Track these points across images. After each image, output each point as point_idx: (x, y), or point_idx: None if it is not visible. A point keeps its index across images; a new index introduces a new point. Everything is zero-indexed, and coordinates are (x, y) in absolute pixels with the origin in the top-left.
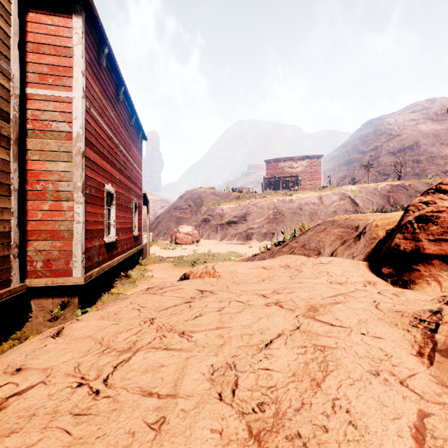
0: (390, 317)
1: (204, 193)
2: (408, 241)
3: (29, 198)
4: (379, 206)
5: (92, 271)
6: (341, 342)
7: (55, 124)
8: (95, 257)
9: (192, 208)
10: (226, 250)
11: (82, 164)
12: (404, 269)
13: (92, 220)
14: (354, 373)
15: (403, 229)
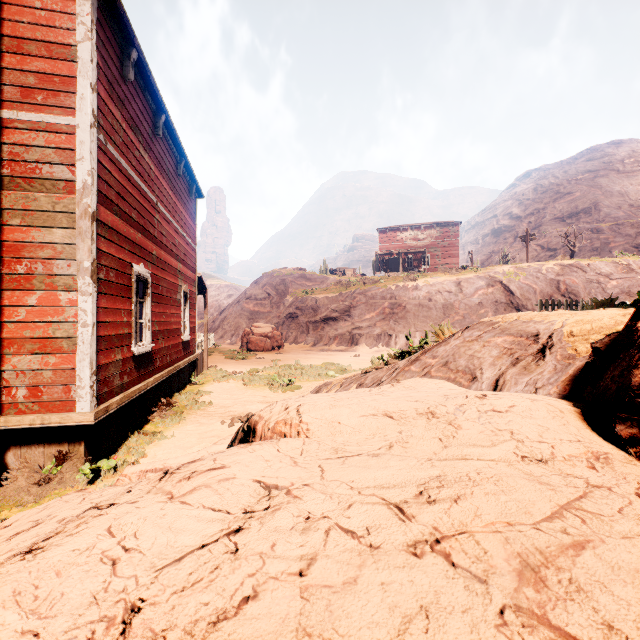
0: None
1: (290, 276)
2: None
3: (5, 286)
4: (544, 295)
5: (110, 401)
6: None
7: (48, 169)
8: (116, 378)
9: (272, 299)
10: (321, 360)
11: (92, 231)
12: None
13: (109, 320)
14: None
15: None
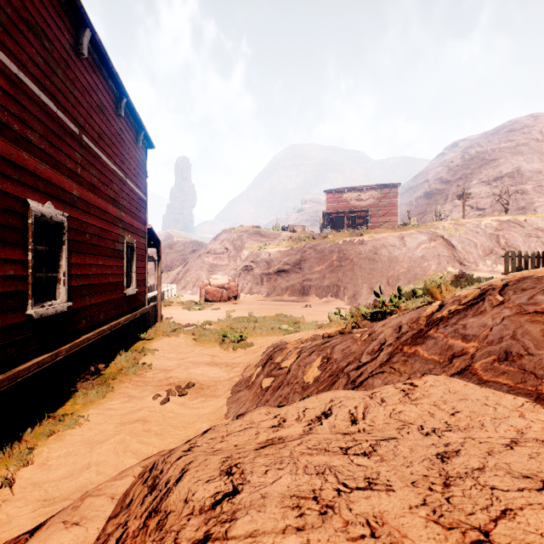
0: None
1: (246, 233)
2: None
3: None
4: (485, 249)
5: None
6: None
7: None
8: None
9: (229, 253)
10: (274, 311)
11: None
12: None
13: None
14: None
15: None
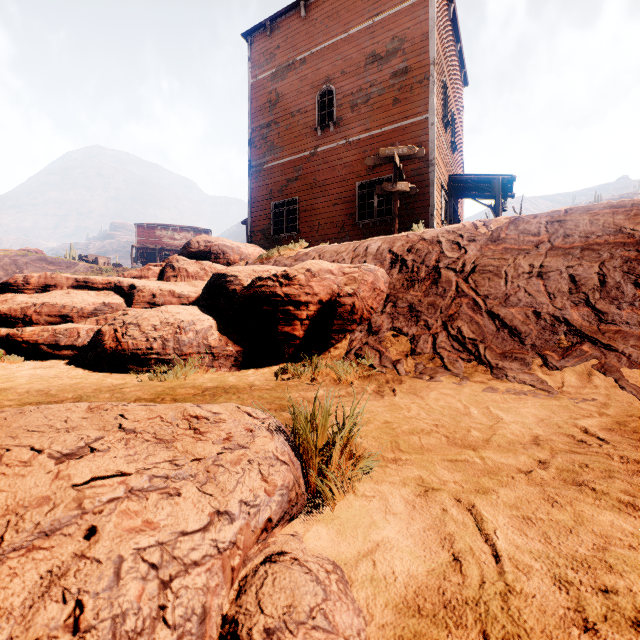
0: None
1: (25, 257)
2: None
3: None
4: None
5: None
6: None
7: None
8: None
9: None
10: None
11: None
12: None
13: None
14: None
15: None
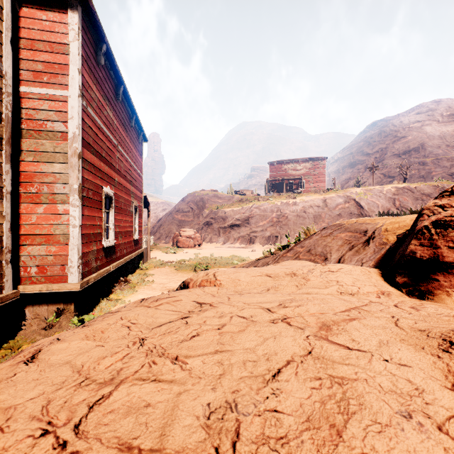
0: (413, 337)
1: (207, 196)
2: (425, 248)
3: (23, 201)
4: (384, 209)
5: (89, 276)
6: (362, 372)
7: (50, 124)
8: (93, 262)
9: (194, 211)
10: (229, 254)
11: (79, 165)
12: (421, 279)
13: (89, 223)
14: (381, 415)
15: (419, 234)
